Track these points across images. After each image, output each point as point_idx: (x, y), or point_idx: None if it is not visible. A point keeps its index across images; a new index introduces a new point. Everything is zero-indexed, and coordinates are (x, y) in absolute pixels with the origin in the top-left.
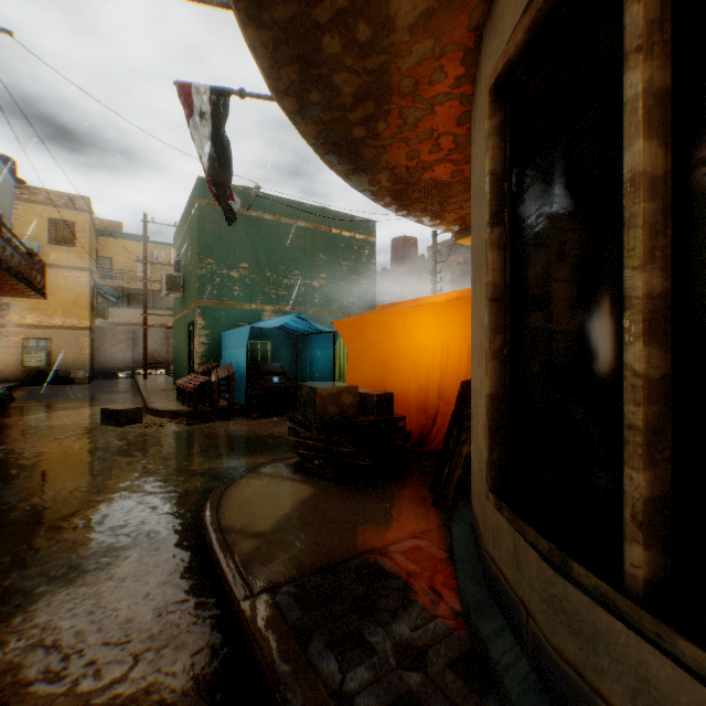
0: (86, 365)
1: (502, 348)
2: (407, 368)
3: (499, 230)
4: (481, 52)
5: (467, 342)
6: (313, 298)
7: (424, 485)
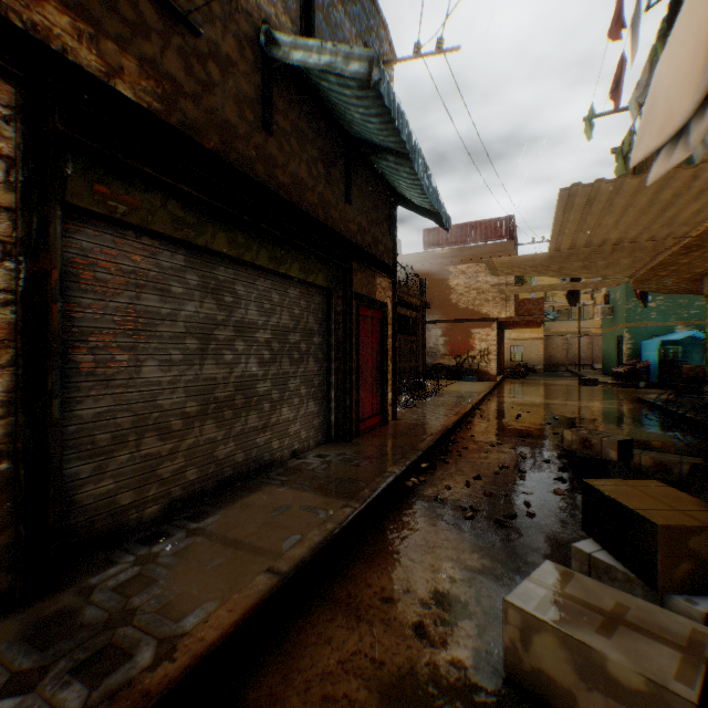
0: (540, 361)
1: None
2: None
3: None
4: None
5: None
6: None
7: None
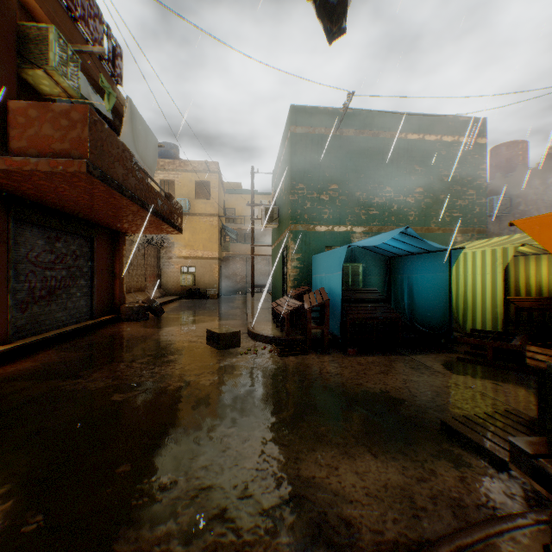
0: (215, 285)
1: None
2: None
3: None
4: None
5: None
6: (407, 215)
7: None
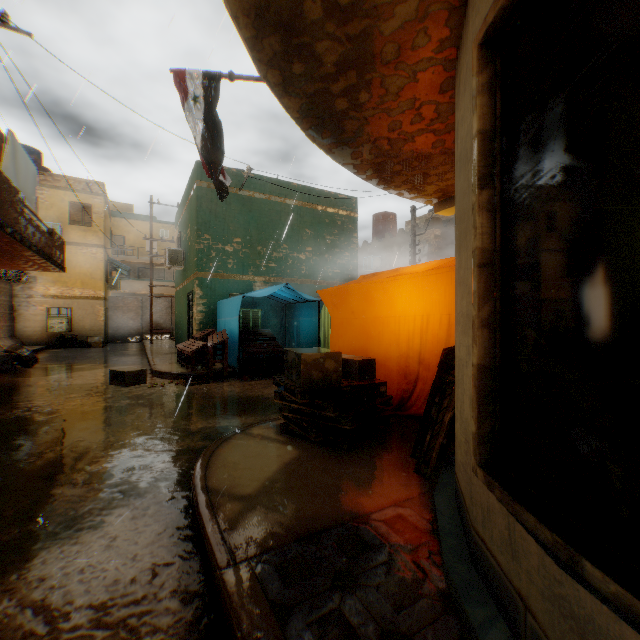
0: (101, 331)
1: (491, 315)
2: (388, 335)
3: (488, 192)
4: (467, 10)
5: (447, 310)
6: (300, 270)
7: (405, 450)
